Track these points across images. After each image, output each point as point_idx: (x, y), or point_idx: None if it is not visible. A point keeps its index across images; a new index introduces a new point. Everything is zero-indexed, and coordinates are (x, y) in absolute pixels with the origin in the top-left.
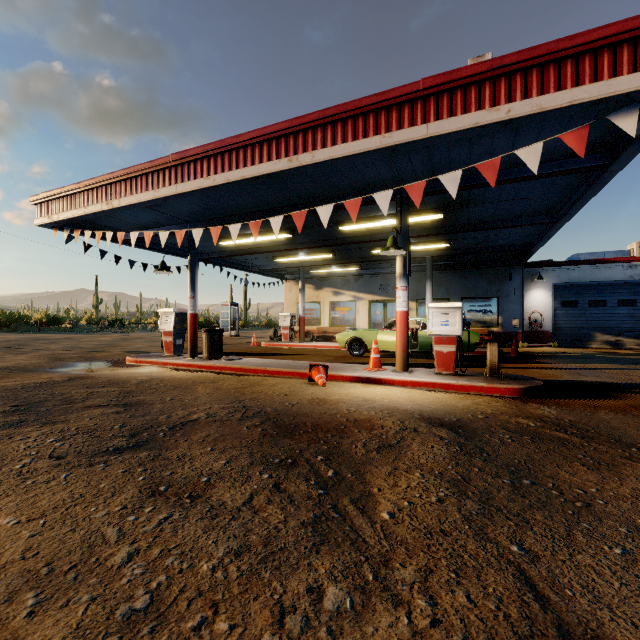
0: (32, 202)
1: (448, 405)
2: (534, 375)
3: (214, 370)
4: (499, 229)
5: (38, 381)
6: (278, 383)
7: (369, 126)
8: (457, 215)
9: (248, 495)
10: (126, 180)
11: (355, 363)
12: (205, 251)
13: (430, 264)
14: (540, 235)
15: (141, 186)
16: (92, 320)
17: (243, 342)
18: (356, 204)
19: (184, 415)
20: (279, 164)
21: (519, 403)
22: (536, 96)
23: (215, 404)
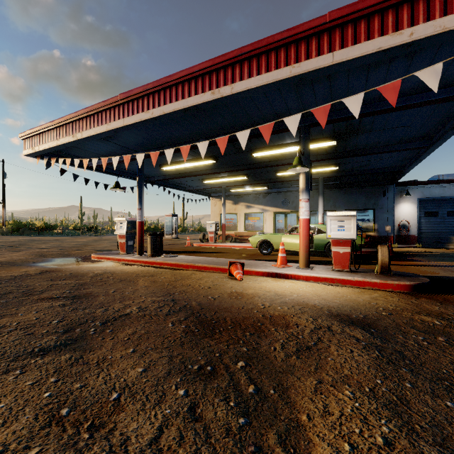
0: (21, 138)
1: (350, 300)
2: (413, 271)
3: (155, 265)
4: (379, 154)
5: (15, 274)
6: (204, 277)
7: (280, 59)
8: (347, 142)
9: (157, 427)
10: (86, 117)
11: (265, 260)
12: (151, 175)
13: (322, 183)
14: (412, 159)
15: (97, 121)
16: (77, 227)
17: (180, 243)
18: (269, 127)
19: (119, 309)
20: (204, 97)
21: (412, 298)
22: (439, 18)
23: (149, 297)
